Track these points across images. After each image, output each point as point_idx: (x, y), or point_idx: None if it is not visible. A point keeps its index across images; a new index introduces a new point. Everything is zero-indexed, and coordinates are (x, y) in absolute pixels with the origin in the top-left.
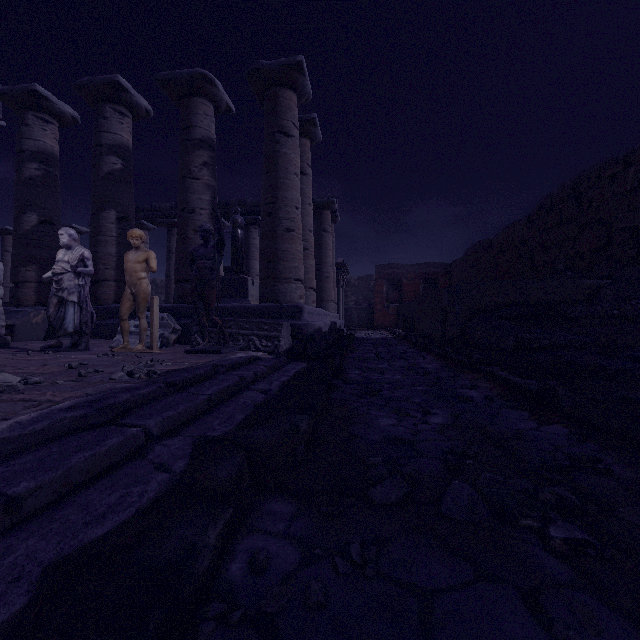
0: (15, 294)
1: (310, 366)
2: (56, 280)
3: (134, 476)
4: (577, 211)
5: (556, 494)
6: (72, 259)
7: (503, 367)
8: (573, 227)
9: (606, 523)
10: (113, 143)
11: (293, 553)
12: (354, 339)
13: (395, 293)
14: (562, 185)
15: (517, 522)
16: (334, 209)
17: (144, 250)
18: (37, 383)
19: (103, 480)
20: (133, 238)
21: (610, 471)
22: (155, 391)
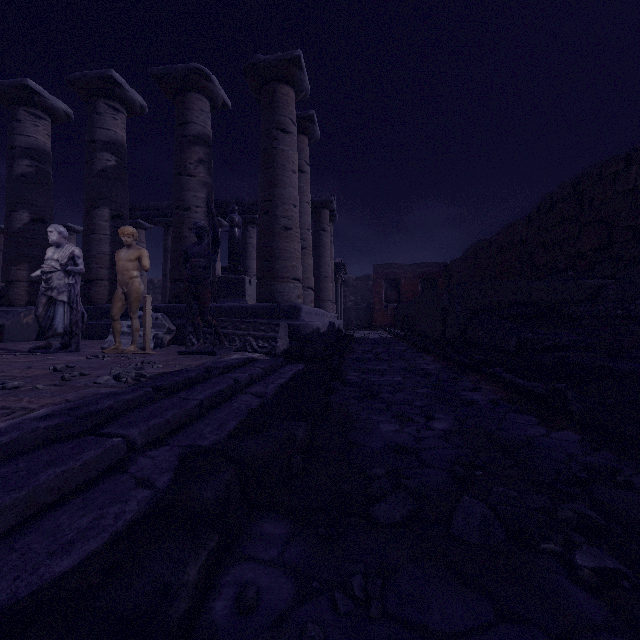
0: (6, 294)
1: (308, 367)
2: (45, 279)
3: (112, 494)
4: (578, 210)
5: (578, 512)
6: (62, 257)
7: (506, 369)
8: (574, 226)
9: (635, 546)
10: (107, 139)
11: (287, 586)
12: (353, 339)
13: (394, 293)
14: (563, 184)
15: (537, 546)
16: (332, 208)
17: (136, 248)
18: (16, 388)
19: (76, 499)
20: (125, 235)
21: (631, 484)
22: (142, 396)
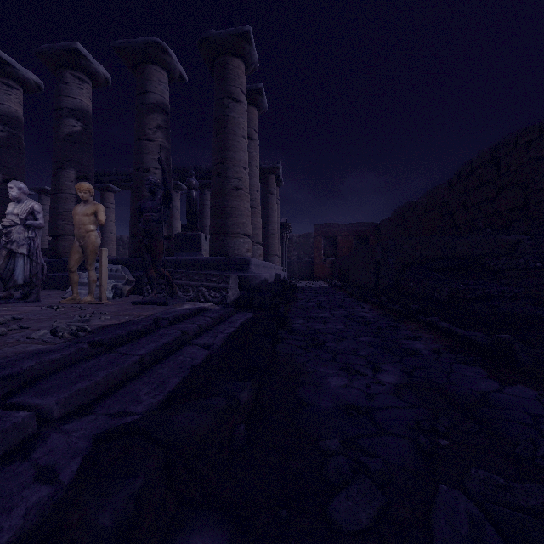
0: None
1: (256, 316)
2: (5, 232)
3: None
4: (496, 175)
5: None
6: (21, 212)
7: (441, 317)
8: (492, 189)
9: None
10: (73, 107)
11: None
12: (296, 289)
13: (331, 249)
14: (481, 152)
15: None
16: (279, 174)
17: (93, 203)
18: None
19: None
20: (81, 191)
21: None
22: (74, 354)
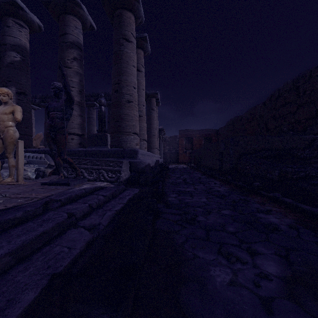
0: None
1: (141, 191)
2: None
3: None
4: (296, 97)
5: None
6: None
7: (279, 193)
8: (293, 106)
9: None
10: (14, 43)
11: None
12: (169, 169)
13: (189, 145)
14: (286, 83)
15: None
16: (157, 98)
17: (11, 105)
18: None
19: None
20: (0, 94)
21: None
22: None
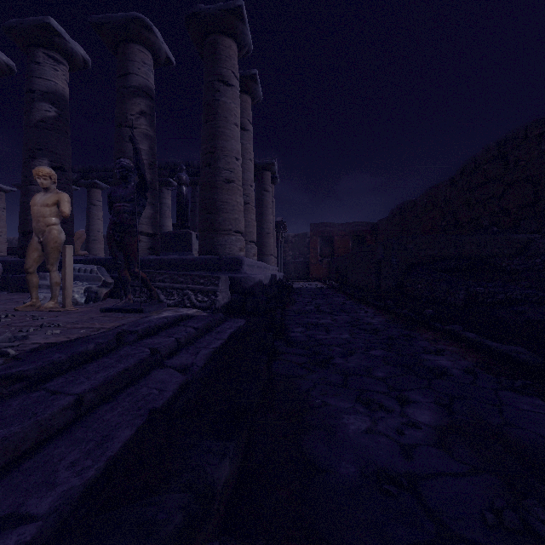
0: None
1: (249, 323)
2: None
3: None
4: (503, 170)
5: None
6: None
7: (462, 325)
8: (499, 185)
9: None
10: (46, 89)
11: None
12: (292, 290)
13: (328, 249)
14: (487, 147)
15: None
16: (274, 171)
17: (55, 192)
18: None
19: None
20: (40, 177)
21: None
22: None
